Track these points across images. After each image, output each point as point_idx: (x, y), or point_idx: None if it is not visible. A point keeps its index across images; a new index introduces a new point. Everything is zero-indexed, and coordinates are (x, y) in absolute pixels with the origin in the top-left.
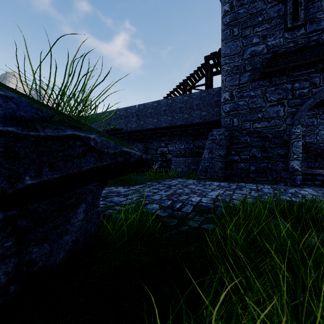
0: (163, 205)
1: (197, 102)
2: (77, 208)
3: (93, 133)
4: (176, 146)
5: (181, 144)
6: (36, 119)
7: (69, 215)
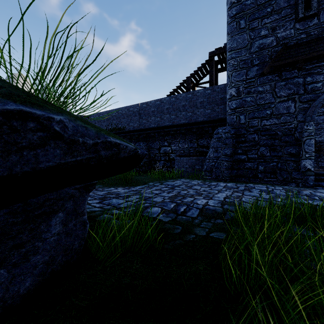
0: (165, 209)
1: (201, 100)
2: (50, 219)
3: (63, 115)
4: (180, 145)
5: (185, 143)
6: None
7: (38, 229)
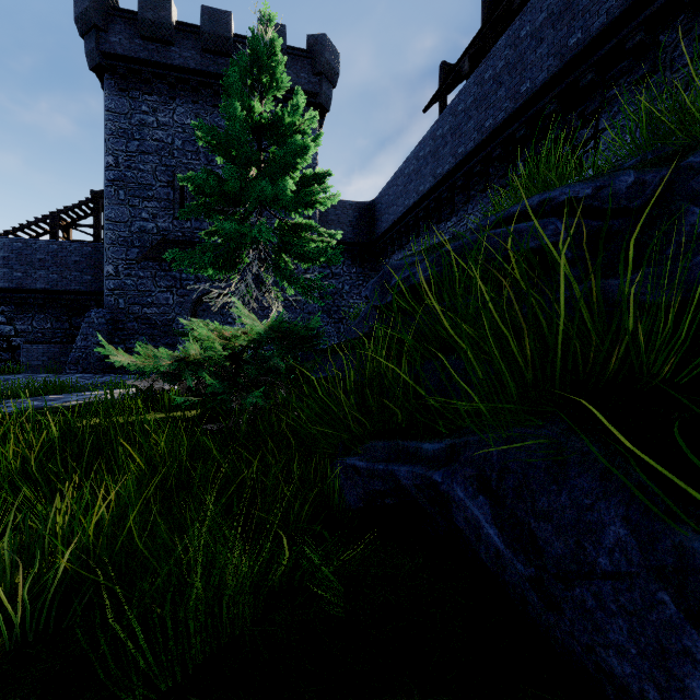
0: None
1: (77, 258)
2: None
3: None
4: (35, 324)
5: (47, 320)
6: None
7: None
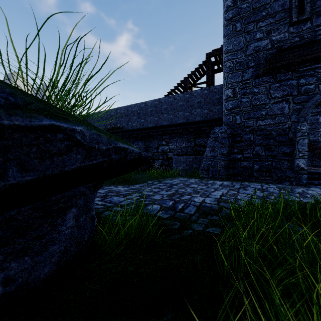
0: (164, 206)
1: (199, 100)
2: (66, 214)
3: (81, 125)
4: (177, 144)
5: (183, 142)
6: (3, 105)
7: (56, 222)
